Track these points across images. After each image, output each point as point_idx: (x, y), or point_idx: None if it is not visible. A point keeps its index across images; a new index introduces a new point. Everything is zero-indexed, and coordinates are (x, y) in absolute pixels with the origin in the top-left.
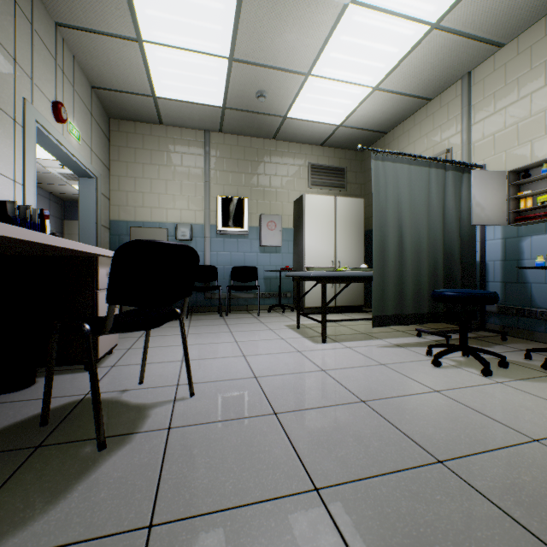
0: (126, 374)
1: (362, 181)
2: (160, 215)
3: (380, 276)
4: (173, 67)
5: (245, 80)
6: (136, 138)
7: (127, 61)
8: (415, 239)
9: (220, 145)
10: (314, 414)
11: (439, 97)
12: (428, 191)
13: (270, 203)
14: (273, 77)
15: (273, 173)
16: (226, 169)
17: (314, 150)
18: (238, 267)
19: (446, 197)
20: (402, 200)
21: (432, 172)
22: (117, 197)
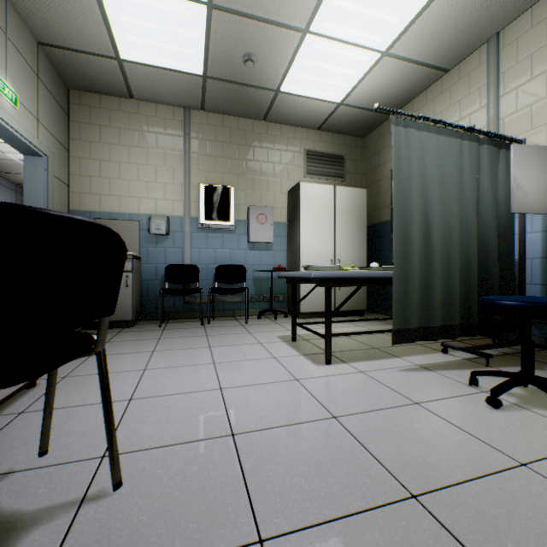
0: (31, 432)
1: (363, 171)
2: (130, 205)
3: (402, 277)
4: (138, 16)
5: (229, 38)
6: (101, 114)
7: (78, 4)
8: (444, 230)
9: (202, 125)
10: (335, 543)
11: (458, 67)
12: (459, 170)
13: (260, 194)
14: (263, 34)
15: (263, 159)
16: (209, 153)
17: (310, 135)
18: (222, 266)
19: (480, 178)
20: (429, 179)
21: (465, 145)
22: (78, 182)
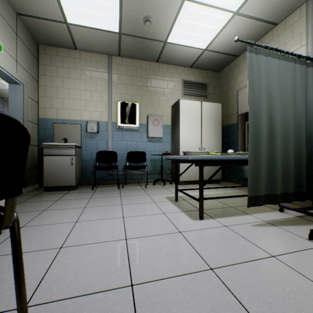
0: None
1: (219, 93)
2: (75, 115)
3: (254, 159)
4: None
5: (134, 5)
6: (58, 59)
7: None
8: (283, 126)
9: (119, 65)
10: None
11: (284, 21)
12: (293, 84)
13: (155, 107)
14: (156, 2)
15: (156, 86)
16: (123, 83)
17: (185, 71)
18: (131, 152)
19: (307, 90)
20: (273, 90)
21: (297, 67)
22: (44, 101)
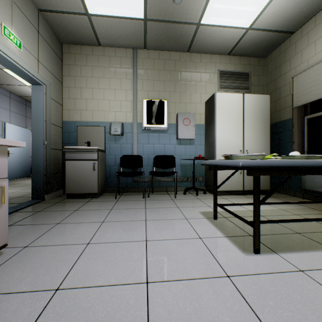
0: None
1: (264, 83)
2: (99, 116)
3: None
4: None
5: None
6: (81, 58)
7: None
8: None
9: (145, 59)
10: None
11: None
12: None
13: (185, 104)
14: None
15: (187, 79)
16: (149, 78)
17: (222, 59)
18: (159, 156)
19: None
20: None
21: None
22: (68, 103)
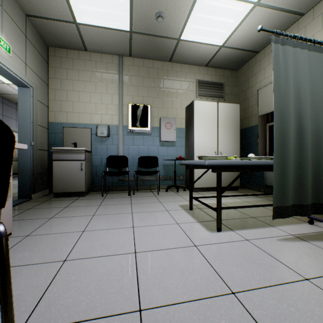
0: None
1: (236, 93)
2: (85, 118)
3: (280, 165)
4: None
5: (146, 1)
6: (67, 61)
7: None
8: (314, 127)
9: (130, 66)
10: None
11: (312, 11)
12: None
13: (167, 109)
14: None
15: (169, 86)
16: (134, 84)
17: (200, 70)
18: (143, 156)
19: None
20: (302, 86)
21: None
22: (53, 105)
